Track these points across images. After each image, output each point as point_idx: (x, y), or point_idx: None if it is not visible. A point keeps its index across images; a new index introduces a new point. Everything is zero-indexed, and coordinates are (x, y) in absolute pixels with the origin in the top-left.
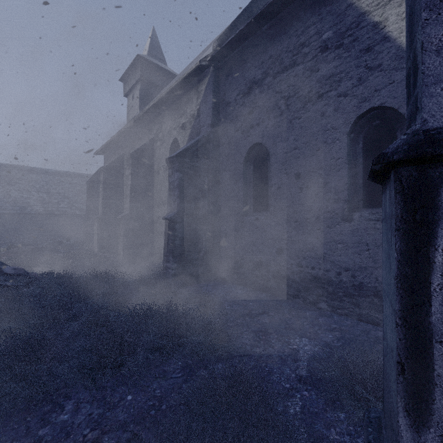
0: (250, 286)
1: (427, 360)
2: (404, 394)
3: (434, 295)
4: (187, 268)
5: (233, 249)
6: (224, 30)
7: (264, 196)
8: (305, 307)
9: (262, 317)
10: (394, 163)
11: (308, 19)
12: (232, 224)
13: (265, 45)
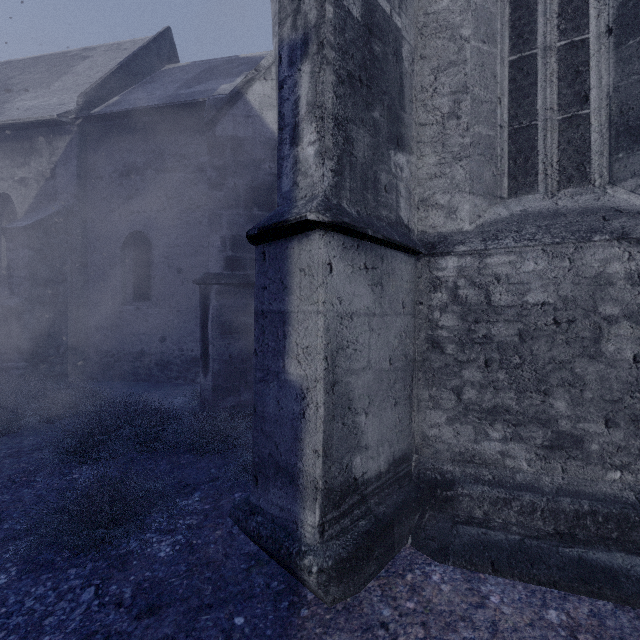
0: (130, 379)
1: (208, 351)
2: (202, 365)
3: (209, 329)
4: (41, 367)
5: (108, 342)
6: (94, 86)
7: (147, 286)
8: (186, 384)
9: (145, 394)
10: (198, 283)
11: (189, 137)
12: (107, 314)
13: (147, 136)
